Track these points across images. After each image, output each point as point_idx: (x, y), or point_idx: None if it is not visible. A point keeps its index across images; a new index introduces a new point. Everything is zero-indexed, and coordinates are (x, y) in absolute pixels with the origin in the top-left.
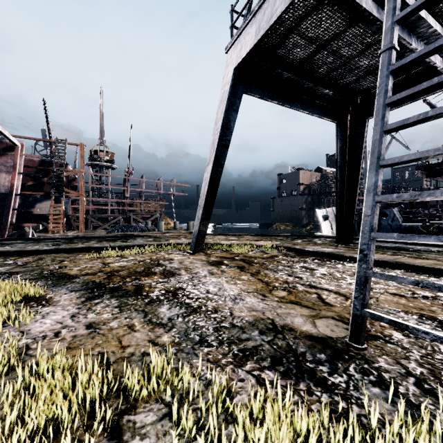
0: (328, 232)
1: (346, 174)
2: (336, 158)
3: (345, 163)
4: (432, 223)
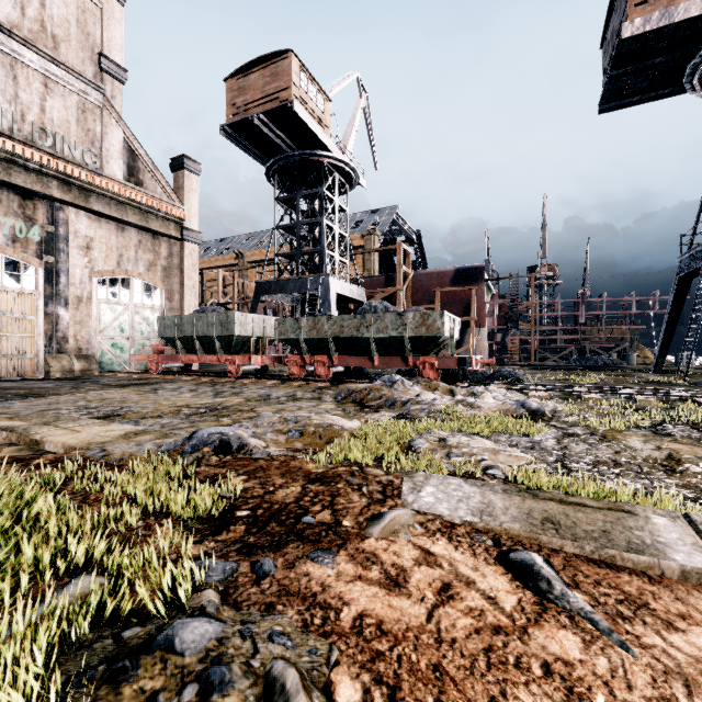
0: None
1: None
2: None
3: None
4: None
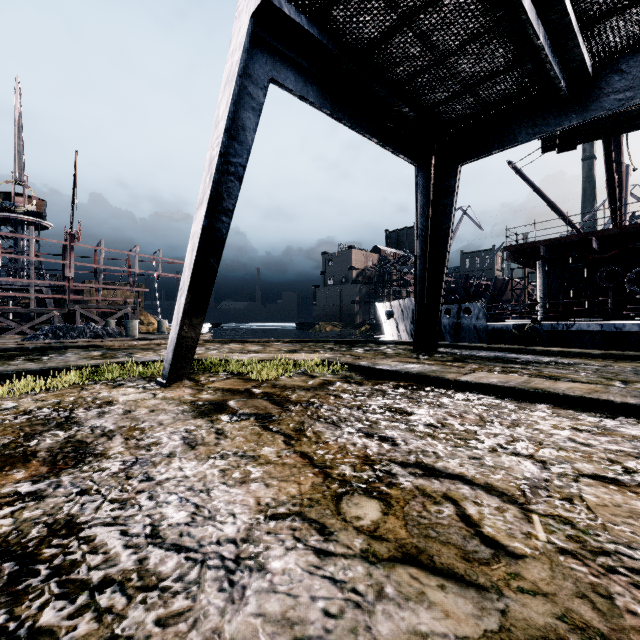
0: (393, 335)
1: (428, 248)
2: (416, 221)
3: (427, 230)
4: (525, 323)
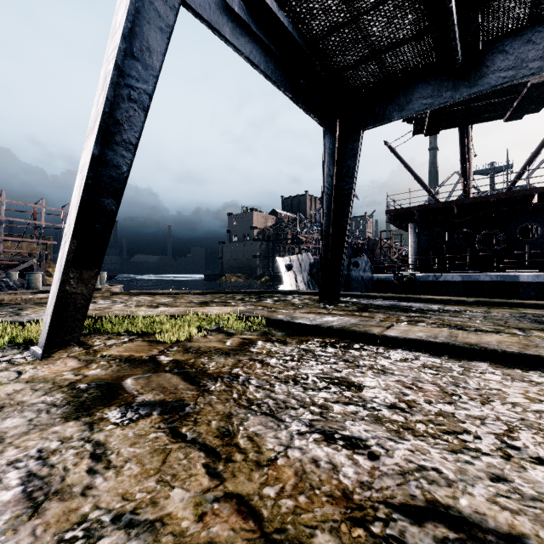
0: (291, 285)
1: (333, 206)
2: (323, 180)
3: (332, 189)
4: (404, 274)
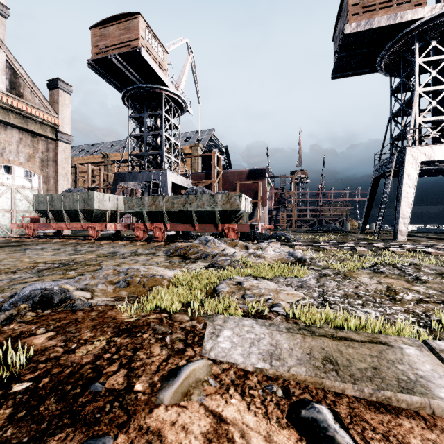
0: None
1: None
2: None
3: None
4: None
